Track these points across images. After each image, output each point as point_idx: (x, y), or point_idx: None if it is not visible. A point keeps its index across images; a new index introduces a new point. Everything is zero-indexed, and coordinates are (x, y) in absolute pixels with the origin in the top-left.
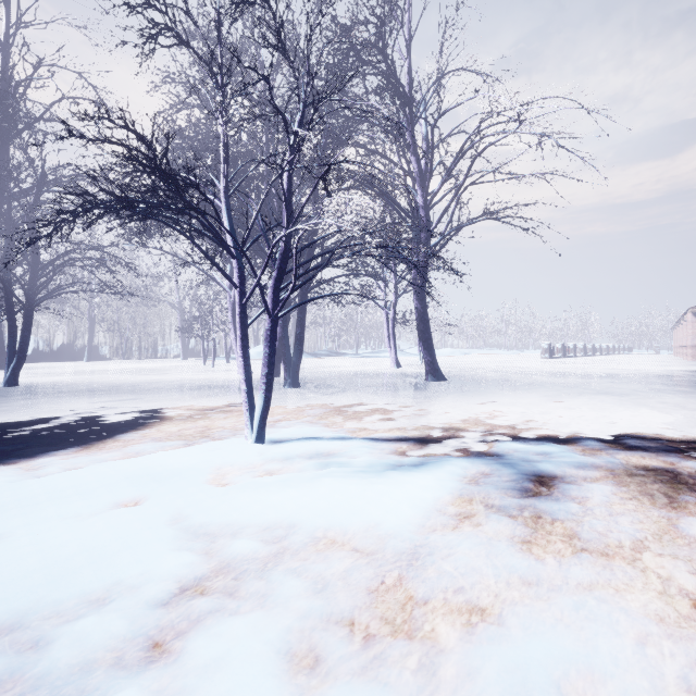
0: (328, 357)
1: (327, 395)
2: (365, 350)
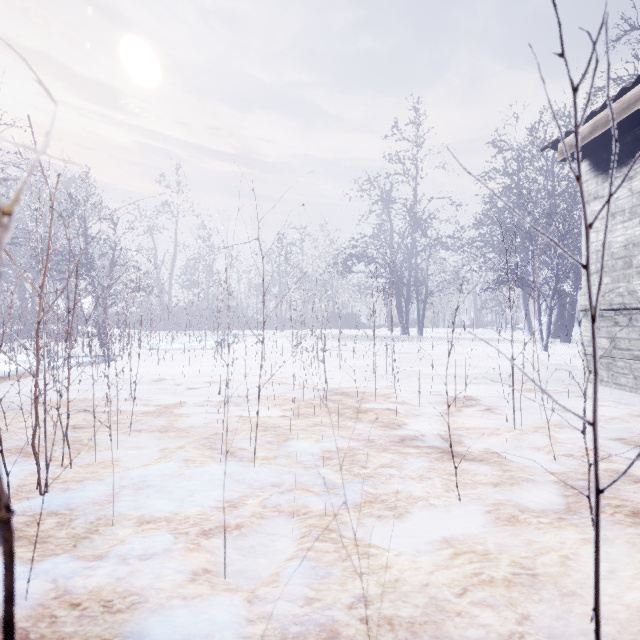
0: None
1: None
2: None
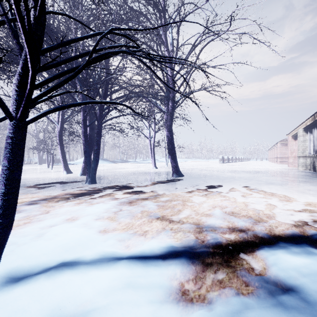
0: (121, 163)
1: (112, 189)
2: (139, 159)
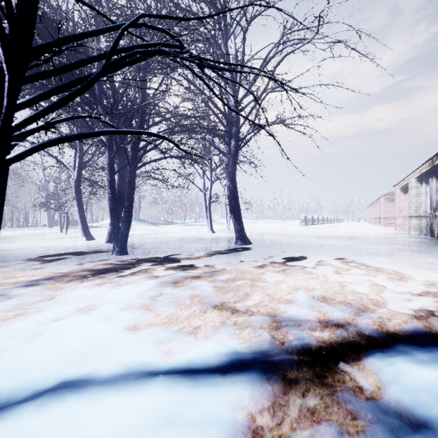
0: (164, 225)
1: (150, 263)
2: (190, 220)
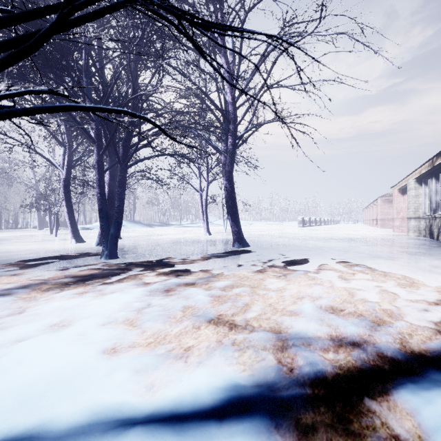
0: (160, 226)
1: (141, 268)
2: (186, 222)
